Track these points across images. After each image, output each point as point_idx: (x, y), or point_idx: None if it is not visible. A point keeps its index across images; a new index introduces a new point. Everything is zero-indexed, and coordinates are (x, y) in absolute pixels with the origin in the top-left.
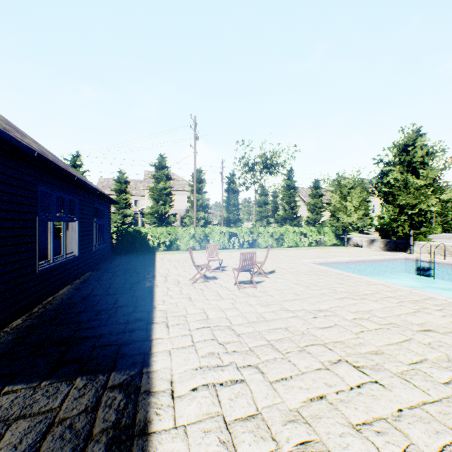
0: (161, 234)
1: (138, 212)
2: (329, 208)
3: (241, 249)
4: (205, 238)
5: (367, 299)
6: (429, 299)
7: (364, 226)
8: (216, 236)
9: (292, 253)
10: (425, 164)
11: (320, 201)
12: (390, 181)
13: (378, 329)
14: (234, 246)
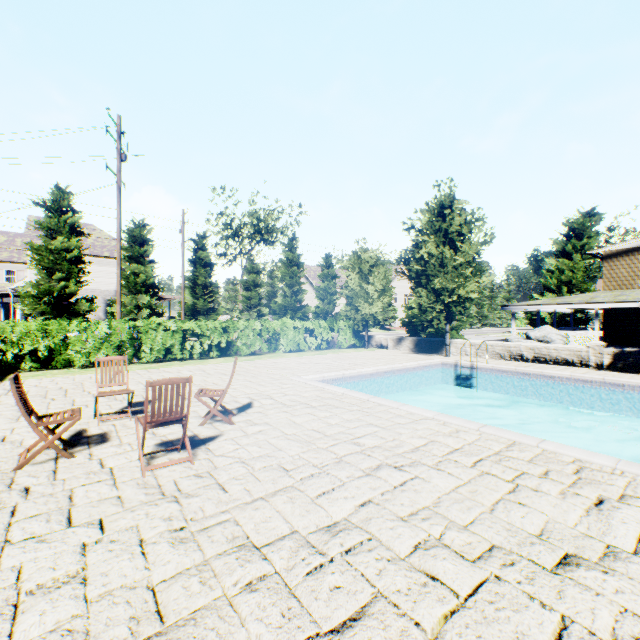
0: (25, 334)
1: (15, 294)
2: (346, 293)
3: (207, 359)
4: (134, 341)
5: (422, 465)
6: (514, 446)
7: (386, 320)
8: (157, 337)
9: (292, 362)
10: (464, 236)
11: (333, 285)
12: (424, 255)
13: (478, 589)
14: (193, 355)
